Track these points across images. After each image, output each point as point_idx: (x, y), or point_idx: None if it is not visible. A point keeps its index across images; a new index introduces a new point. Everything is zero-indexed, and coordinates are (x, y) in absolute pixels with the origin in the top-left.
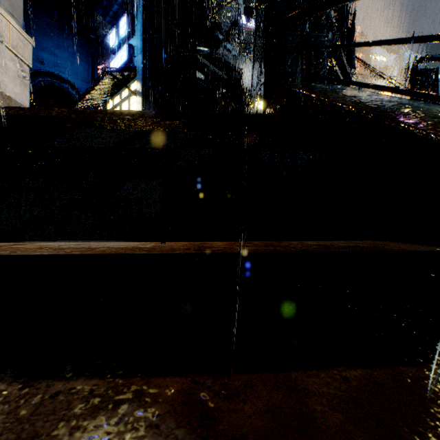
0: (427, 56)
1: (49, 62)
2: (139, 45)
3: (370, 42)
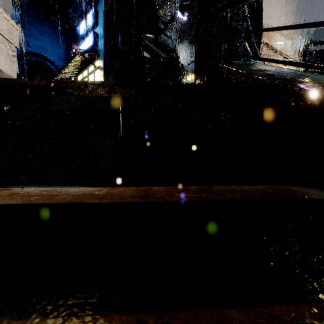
0: (316, 41)
1: (34, 45)
2: (101, 32)
3: (279, 27)
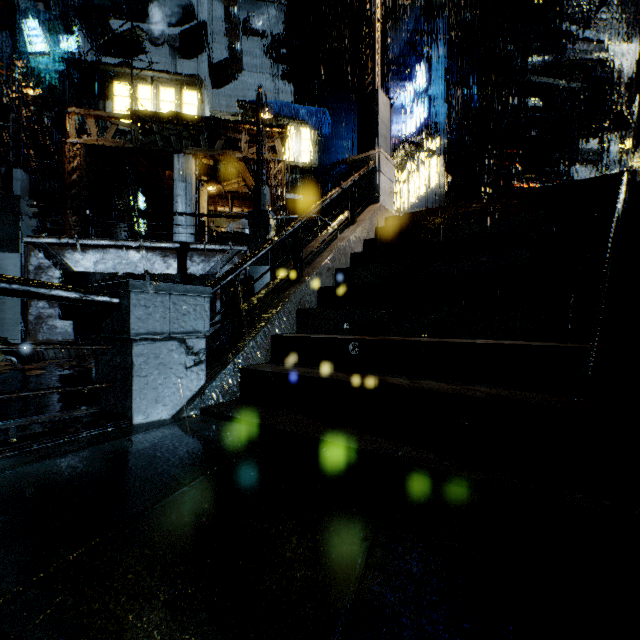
0: None
1: (345, 149)
2: (443, 93)
3: None
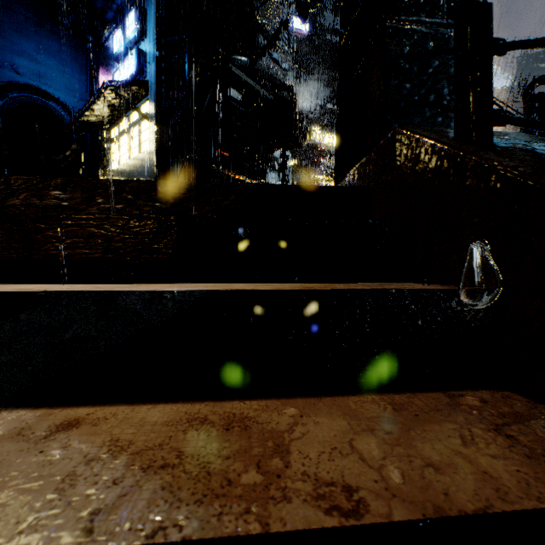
0: None
1: (28, 72)
2: (152, 50)
3: None
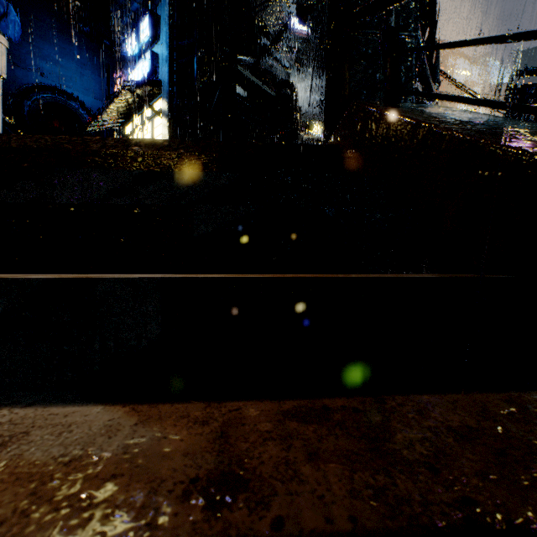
0: (528, 69)
1: (51, 74)
2: (164, 52)
3: (508, 36)
